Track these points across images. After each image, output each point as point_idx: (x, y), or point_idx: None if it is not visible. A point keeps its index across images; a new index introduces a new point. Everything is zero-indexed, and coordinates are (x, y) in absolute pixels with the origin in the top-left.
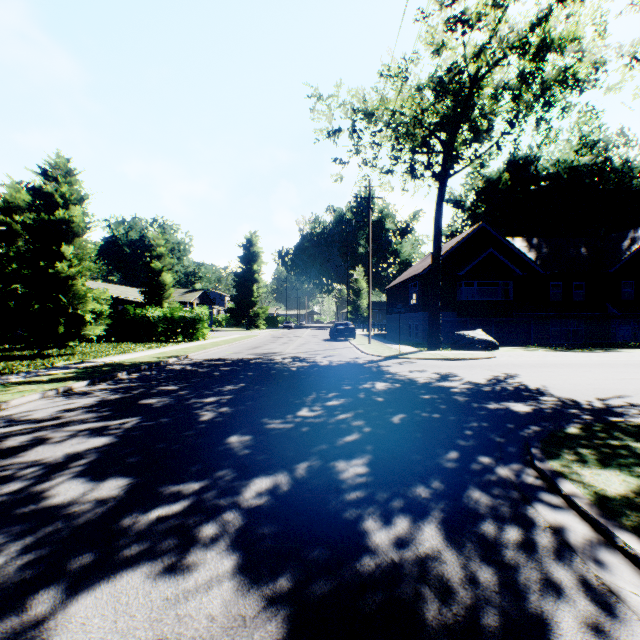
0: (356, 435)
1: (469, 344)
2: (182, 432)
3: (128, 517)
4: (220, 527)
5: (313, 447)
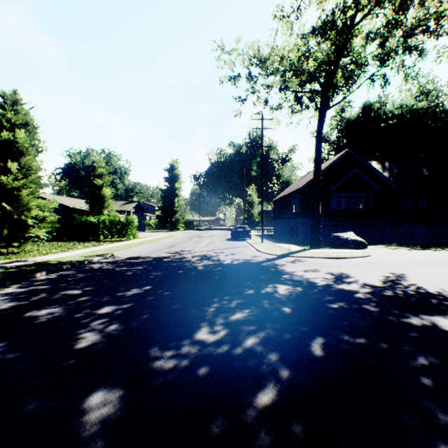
0: (272, 389)
1: (344, 244)
2: (32, 380)
3: None
4: None
5: (210, 427)
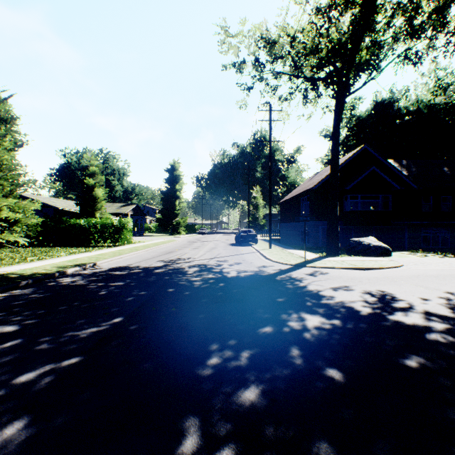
0: None
1: (365, 250)
2: None
3: None
4: None
5: None
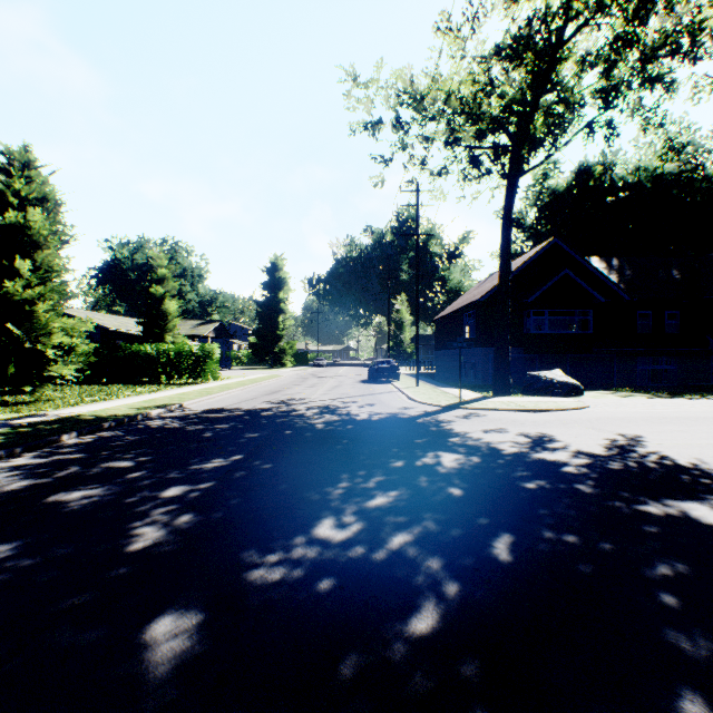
0: (433, 612)
1: (546, 388)
2: (63, 598)
3: None
4: None
5: (337, 669)
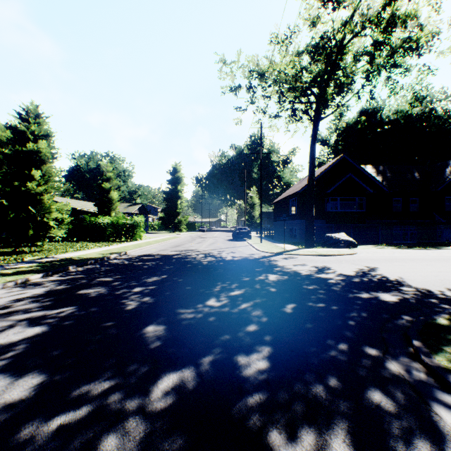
0: (255, 325)
1: (335, 243)
2: (106, 322)
3: (28, 428)
4: (119, 443)
5: (218, 338)
